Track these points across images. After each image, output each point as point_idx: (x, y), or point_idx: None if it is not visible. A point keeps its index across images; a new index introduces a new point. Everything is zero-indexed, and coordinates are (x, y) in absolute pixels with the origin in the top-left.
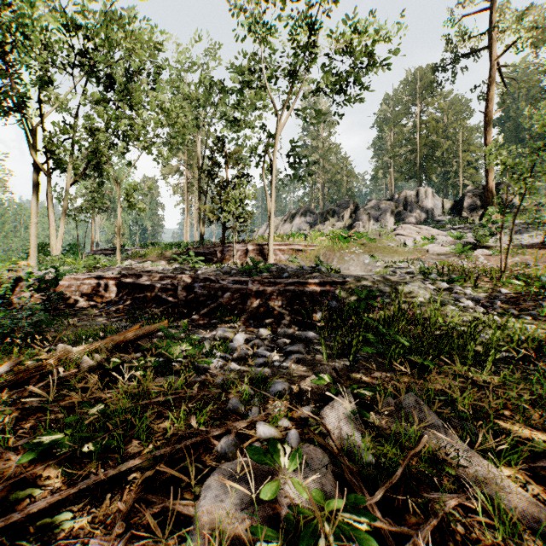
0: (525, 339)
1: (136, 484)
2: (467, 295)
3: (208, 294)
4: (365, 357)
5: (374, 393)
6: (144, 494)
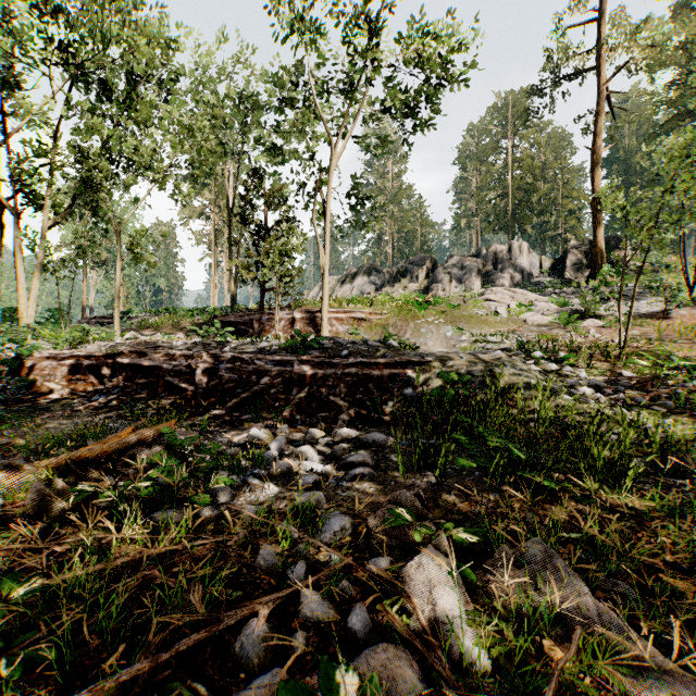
0: (668, 441)
1: None
2: (580, 379)
3: (238, 380)
4: (456, 470)
5: (481, 539)
6: None
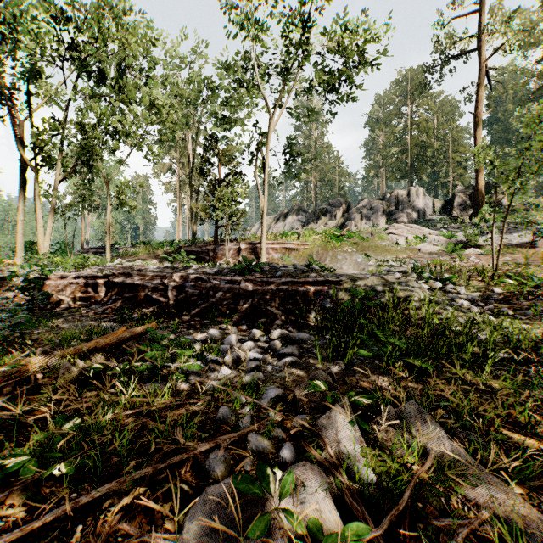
0: (522, 340)
1: (111, 512)
2: (460, 294)
3: (199, 294)
4: (361, 360)
5: (373, 402)
6: (120, 524)
